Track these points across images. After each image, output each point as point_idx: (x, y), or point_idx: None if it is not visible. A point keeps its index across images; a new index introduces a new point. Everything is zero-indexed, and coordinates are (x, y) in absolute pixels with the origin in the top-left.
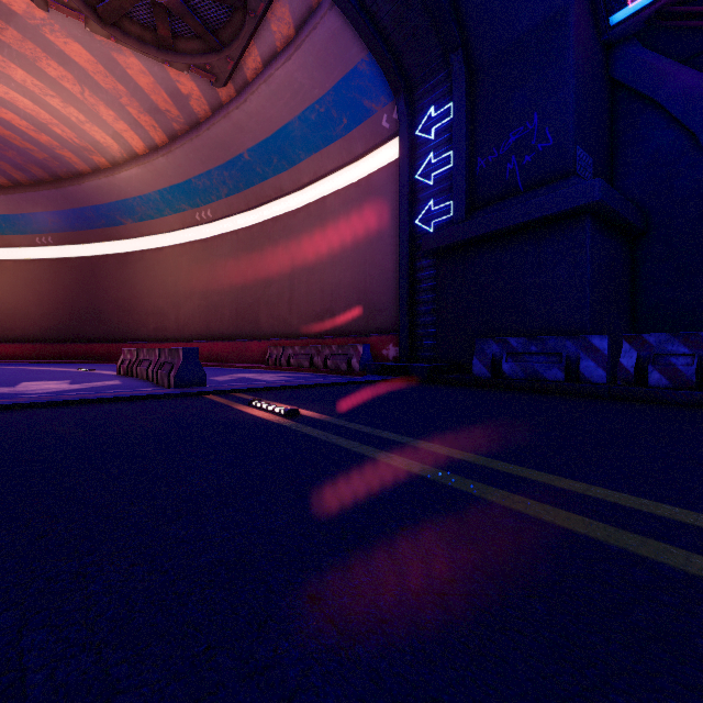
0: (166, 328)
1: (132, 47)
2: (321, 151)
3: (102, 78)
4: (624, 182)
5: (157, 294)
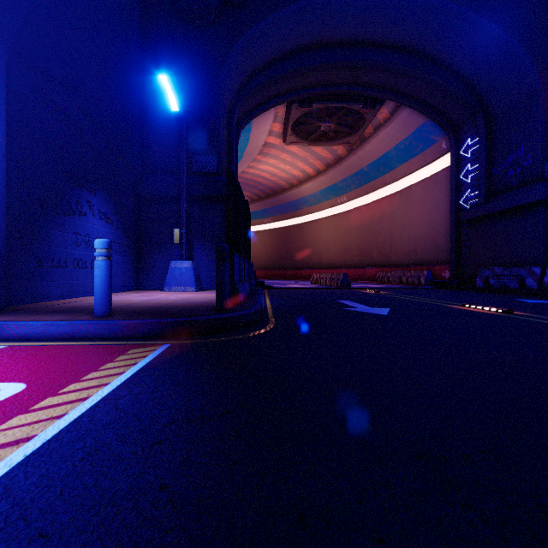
0: (322, 262)
1: (316, 145)
2: (407, 162)
3: (301, 153)
4: None
5: (318, 244)
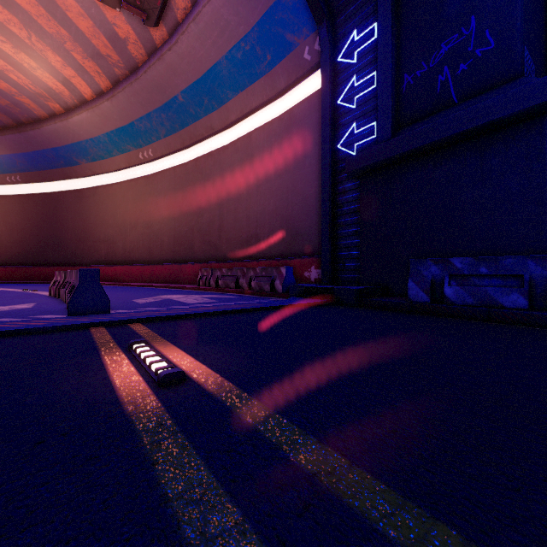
0: (115, 254)
1: None
2: (246, 89)
3: (45, 22)
4: None
5: (108, 224)
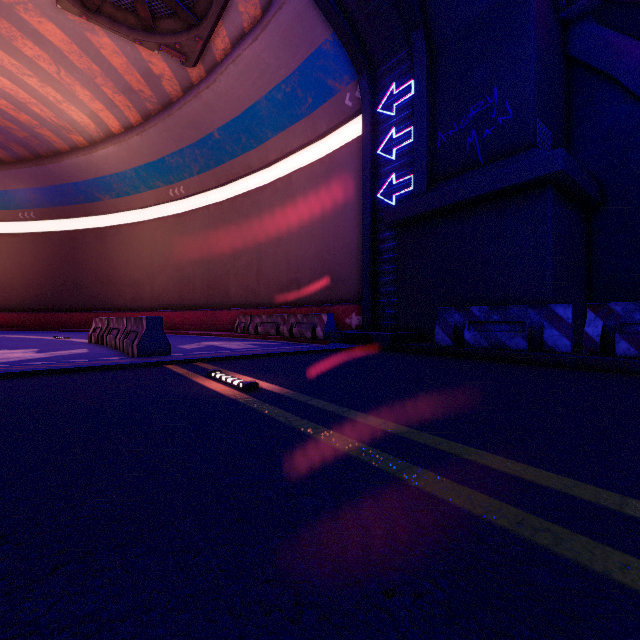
0: (142, 298)
1: (103, 26)
2: (287, 129)
3: (77, 58)
4: (580, 156)
5: (133, 266)
